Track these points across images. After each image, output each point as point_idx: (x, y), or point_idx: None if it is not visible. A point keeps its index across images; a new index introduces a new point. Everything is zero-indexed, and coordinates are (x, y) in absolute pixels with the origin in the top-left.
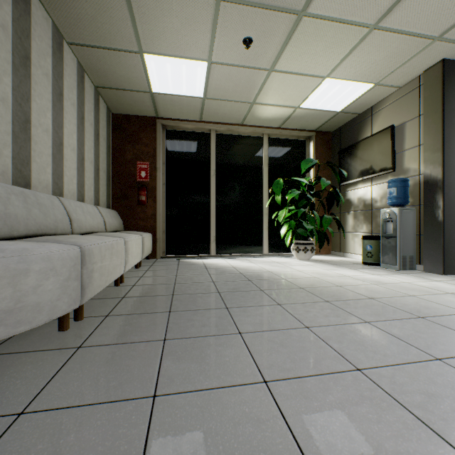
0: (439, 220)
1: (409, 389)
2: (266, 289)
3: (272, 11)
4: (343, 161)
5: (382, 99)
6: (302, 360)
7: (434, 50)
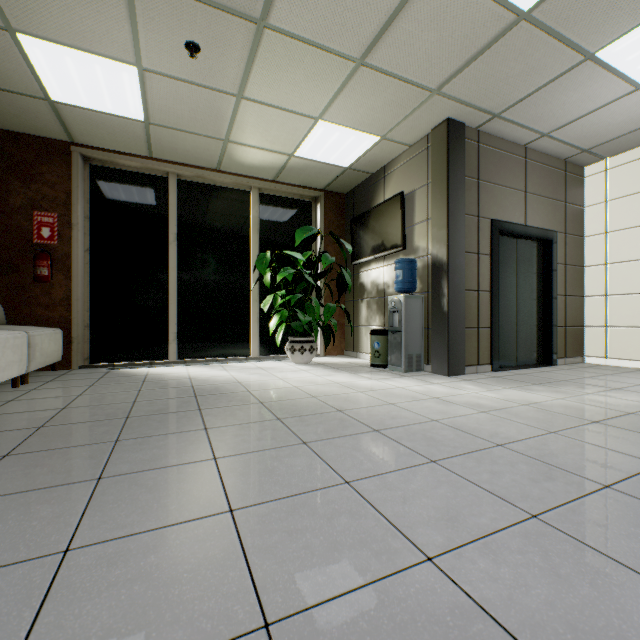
0: (444, 310)
1: (273, 529)
2: (207, 408)
3: (218, 11)
4: (355, 232)
5: (395, 158)
6: (161, 507)
7: (436, 105)
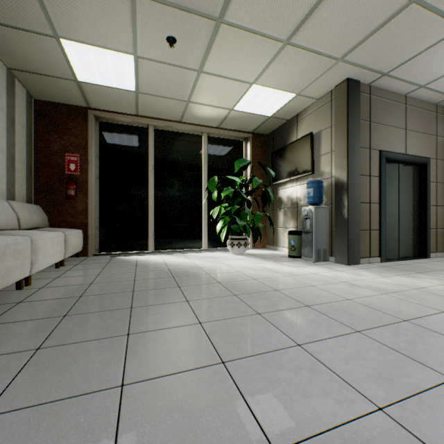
0: (344, 217)
1: (256, 378)
2: (184, 286)
3: (191, 14)
4: (275, 162)
5: (305, 108)
6: (175, 357)
7: (340, 69)
